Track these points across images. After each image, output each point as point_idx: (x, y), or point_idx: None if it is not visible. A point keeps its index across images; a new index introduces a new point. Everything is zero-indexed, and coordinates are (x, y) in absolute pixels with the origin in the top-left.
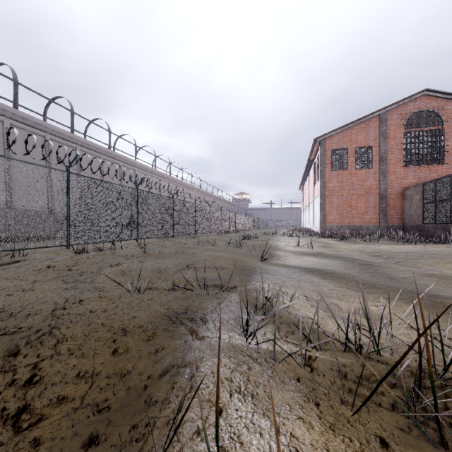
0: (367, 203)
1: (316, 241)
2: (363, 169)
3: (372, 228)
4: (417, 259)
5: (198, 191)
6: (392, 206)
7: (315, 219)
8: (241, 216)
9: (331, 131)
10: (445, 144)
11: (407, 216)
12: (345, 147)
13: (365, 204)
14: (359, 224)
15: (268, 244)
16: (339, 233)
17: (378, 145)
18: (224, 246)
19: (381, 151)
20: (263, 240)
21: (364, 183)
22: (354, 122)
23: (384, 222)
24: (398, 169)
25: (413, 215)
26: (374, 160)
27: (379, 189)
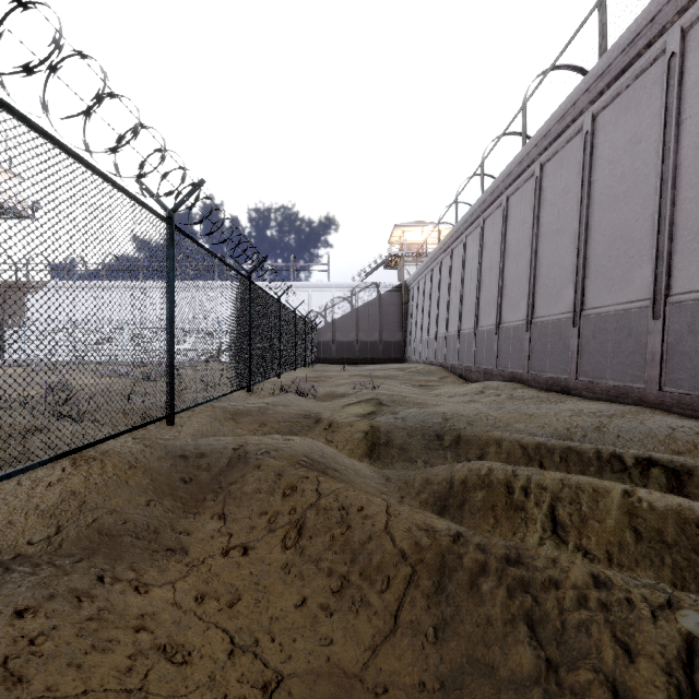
0: None
1: None
2: None
3: None
4: None
5: None
6: None
7: None
8: None
9: None
10: None
11: None
12: None
13: None
14: None
15: None
16: None
17: None
18: None
19: None
20: None
21: None
22: None
23: None
24: None
25: None
26: None
27: None
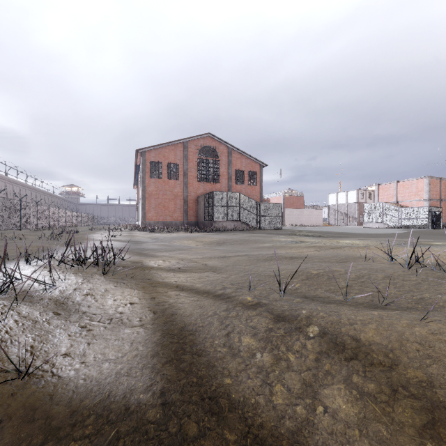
0: (176, 205)
1: (131, 233)
2: (173, 180)
3: (179, 223)
4: (172, 239)
5: (3, 179)
6: (191, 208)
7: (140, 216)
8: (66, 212)
9: (150, 147)
10: (219, 170)
11: (199, 215)
12: (160, 161)
13: (174, 206)
14: (170, 220)
15: (84, 236)
16: (149, 227)
17: (183, 164)
18: (36, 240)
19: (184, 168)
20: (83, 234)
21: (174, 191)
22: (167, 143)
23: (186, 219)
24: (195, 183)
25: (201, 214)
26: (180, 174)
27: (183, 196)
